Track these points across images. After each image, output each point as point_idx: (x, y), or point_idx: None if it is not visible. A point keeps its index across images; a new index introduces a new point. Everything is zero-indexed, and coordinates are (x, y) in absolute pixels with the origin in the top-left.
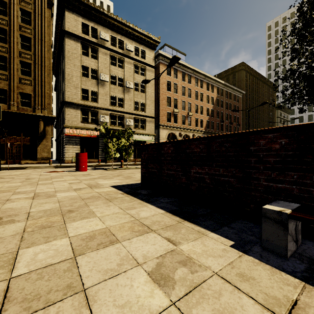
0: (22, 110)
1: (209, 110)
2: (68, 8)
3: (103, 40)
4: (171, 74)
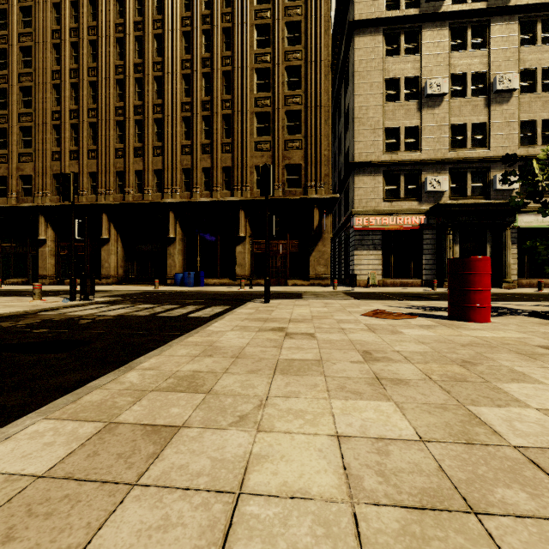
0: (288, 195)
1: None
2: None
3: (433, 3)
4: None
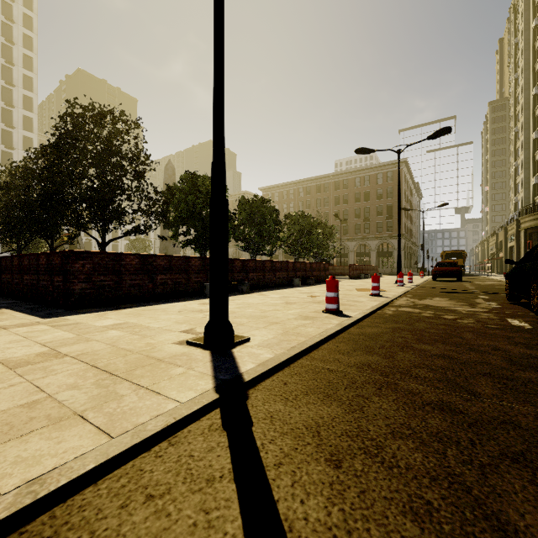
0: None
1: None
2: None
3: None
4: None
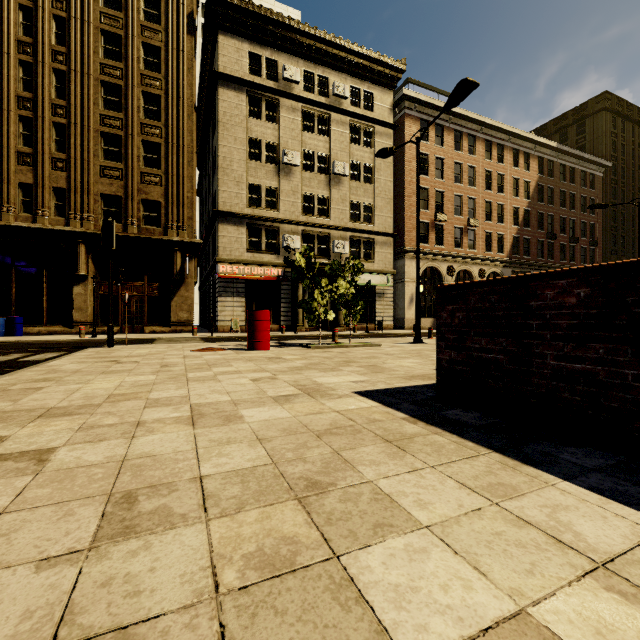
0: (146, 233)
1: (519, 212)
2: (224, 27)
3: (289, 83)
4: (431, 138)
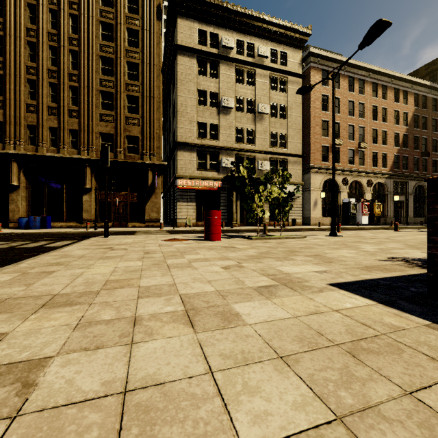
0: (129, 158)
1: (399, 136)
2: (181, 13)
3: (226, 49)
4: (330, 83)
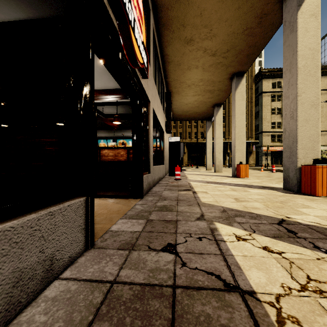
0: None
1: None
2: (264, 78)
3: None
4: None
